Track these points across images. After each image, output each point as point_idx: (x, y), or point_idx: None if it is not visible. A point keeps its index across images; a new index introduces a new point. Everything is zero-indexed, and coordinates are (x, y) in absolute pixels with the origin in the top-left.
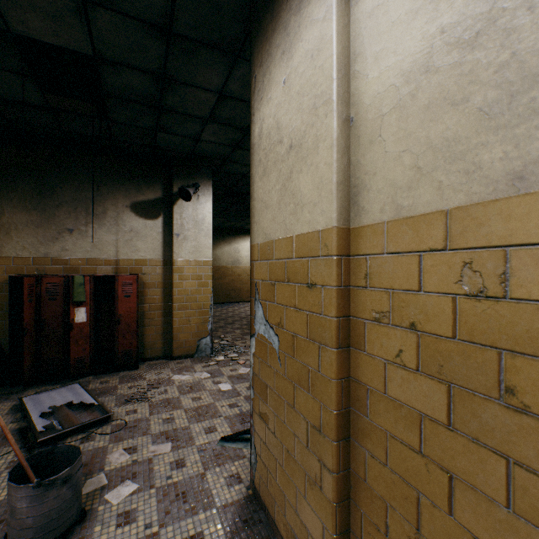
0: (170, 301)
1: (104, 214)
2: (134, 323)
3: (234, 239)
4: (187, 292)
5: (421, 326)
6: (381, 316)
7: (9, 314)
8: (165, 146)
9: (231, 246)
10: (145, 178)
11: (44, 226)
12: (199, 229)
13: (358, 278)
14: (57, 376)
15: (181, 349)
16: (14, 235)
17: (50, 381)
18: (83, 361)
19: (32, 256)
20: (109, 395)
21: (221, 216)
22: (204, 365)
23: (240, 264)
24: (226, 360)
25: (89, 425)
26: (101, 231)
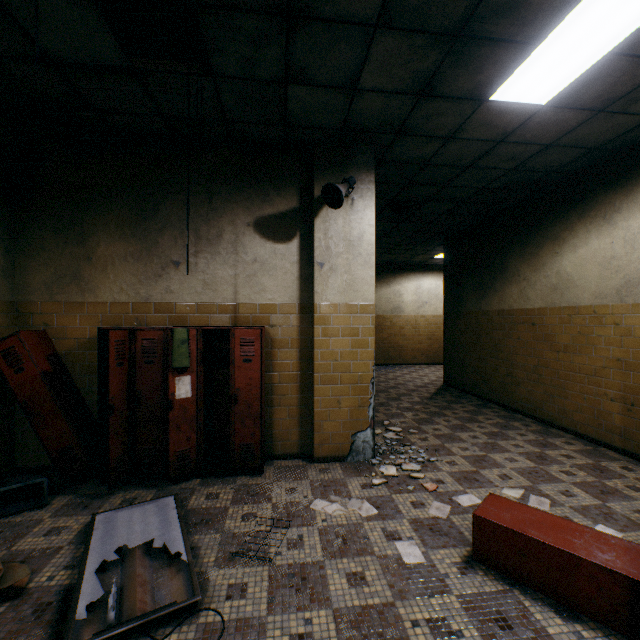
0: (309, 368)
1: (219, 238)
2: (256, 403)
3: (394, 279)
4: (335, 356)
5: None
6: None
7: (98, 381)
8: (301, 118)
9: (389, 288)
10: (273, 179)
11: (144, 260)
12: (353, 254)
13: None
14: (155, 475)
15: (326, 447)
16: (111, 273)
17: (147, 480)
18: (187, 456)
19: (131, 301)
20: (212, 530)
21: (378, 245)
22: (363, 481)
23: (402, 312)
24: (400, 475)
25: (158, 620)
26: (214, 263)
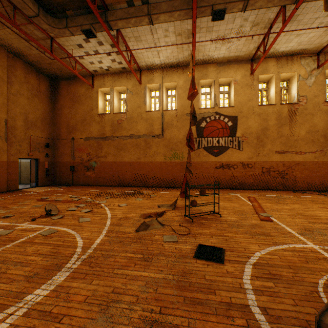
0: None
1: None
2: None
3: None
4: None
5: (24, 166)
6: (23, 166)
7: None
8: None
9: None
10: None
11: None
12: None
13: (21, 164)
14: None
15: None
16: None
17: None
18: None
19: None
20: None
21: None
22: None
23: None
24: None
25: None
26: None
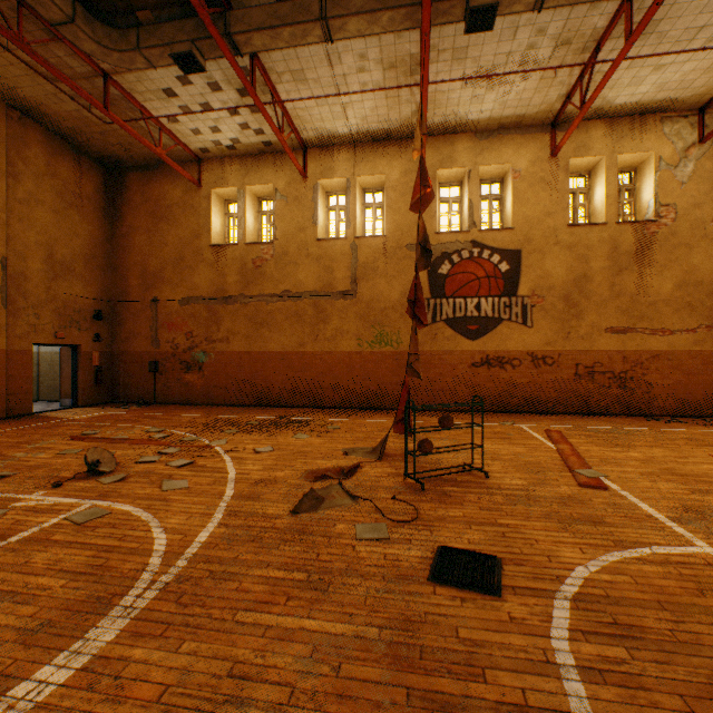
0: None
1: None
2: None
3: None
4: None
5: (48, 362)
6: (44, 362)
7: None
8: None
9: None
10: None
11: None
12: None
13: (42, 358)
14: None
15: None
16: None
17: None
18: None
19: None
20: None
21: None
22: None
23: None
24: None
25: None
26: None
